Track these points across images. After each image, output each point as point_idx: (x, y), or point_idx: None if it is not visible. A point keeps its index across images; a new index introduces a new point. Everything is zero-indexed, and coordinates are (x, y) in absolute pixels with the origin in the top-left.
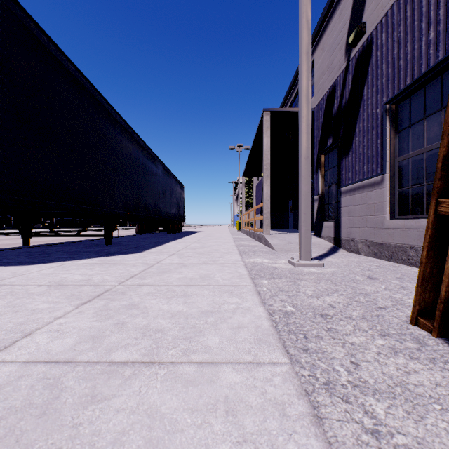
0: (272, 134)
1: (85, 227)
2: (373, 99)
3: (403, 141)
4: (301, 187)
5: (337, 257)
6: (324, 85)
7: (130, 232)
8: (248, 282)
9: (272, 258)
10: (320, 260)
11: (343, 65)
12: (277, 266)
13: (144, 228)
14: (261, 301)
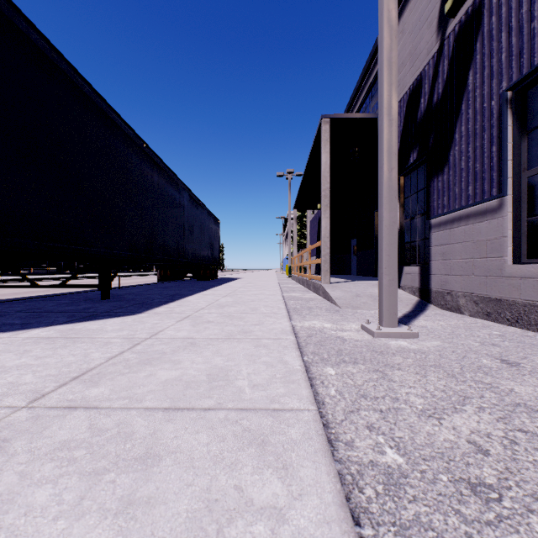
0: (332, 151)
1: (73, 275)
2: (484, 87)
3: (537, 145)
4: (382, 215)
5: (431, 318)
6: (404, 81)
7: (154, 279)
8: (303, 397)
9: (336, 320)
10: (409, 324)
11: (434, 47)
12: (346, 337)
13: (168, 274)
14: (341, 495)
